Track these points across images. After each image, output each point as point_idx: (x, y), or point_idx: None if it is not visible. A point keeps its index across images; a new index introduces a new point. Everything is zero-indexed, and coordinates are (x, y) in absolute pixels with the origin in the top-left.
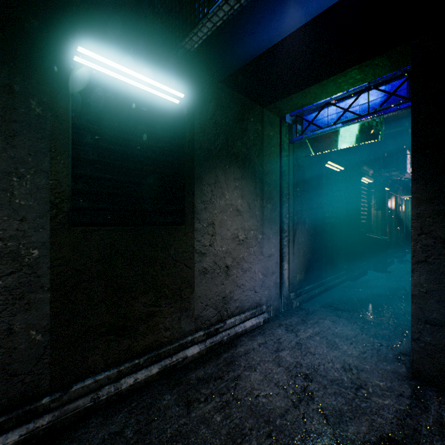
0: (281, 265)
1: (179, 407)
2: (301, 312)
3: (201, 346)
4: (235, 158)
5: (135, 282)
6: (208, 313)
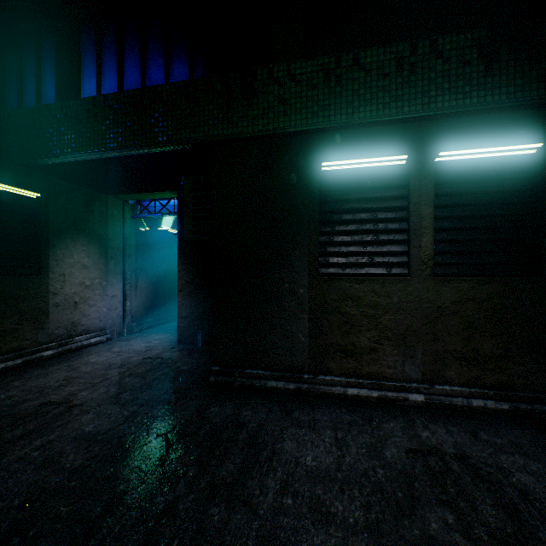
0: (125, 303)
1: (41, 370)
2: (139, 334)
3: (55, 351)
4: (83, 231)
5: (5, 310)
6: (61, 332)
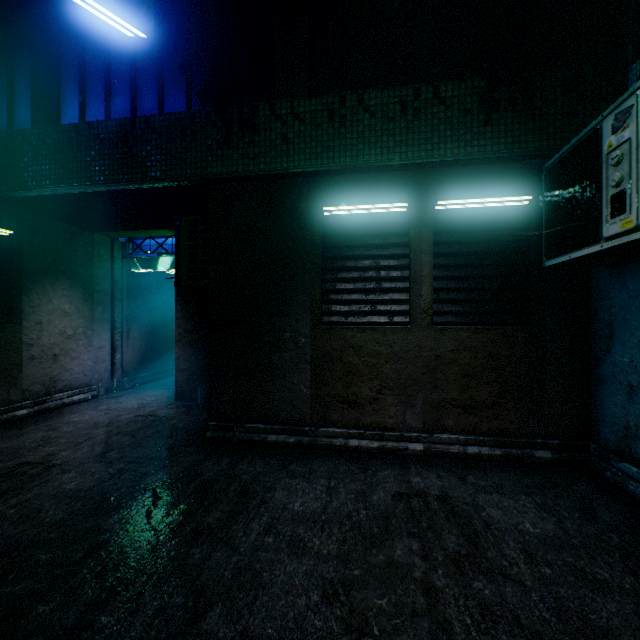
0: (115, 355)
1: (14, 430)
2: (132, 390)
3: (31, 410)
4: (64, 273)
5: None
6: (37, 388)
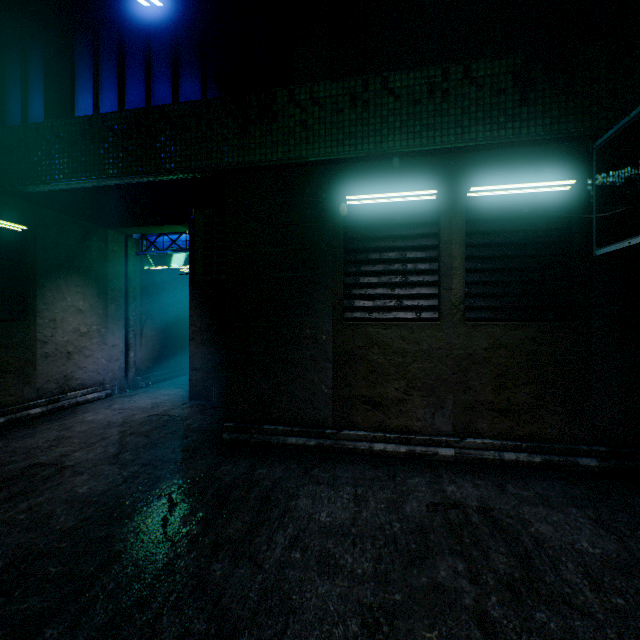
0: (128, 354)
1: (28, 429)
2: (145, 389)
3: (44, 408)
4: (78, 270)
5: None
6: (51, 386)
